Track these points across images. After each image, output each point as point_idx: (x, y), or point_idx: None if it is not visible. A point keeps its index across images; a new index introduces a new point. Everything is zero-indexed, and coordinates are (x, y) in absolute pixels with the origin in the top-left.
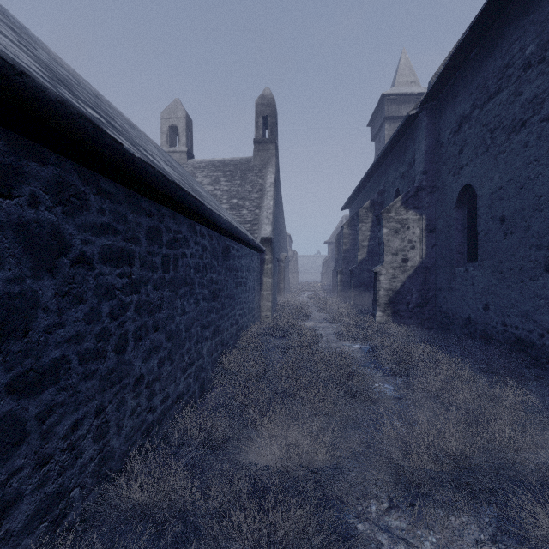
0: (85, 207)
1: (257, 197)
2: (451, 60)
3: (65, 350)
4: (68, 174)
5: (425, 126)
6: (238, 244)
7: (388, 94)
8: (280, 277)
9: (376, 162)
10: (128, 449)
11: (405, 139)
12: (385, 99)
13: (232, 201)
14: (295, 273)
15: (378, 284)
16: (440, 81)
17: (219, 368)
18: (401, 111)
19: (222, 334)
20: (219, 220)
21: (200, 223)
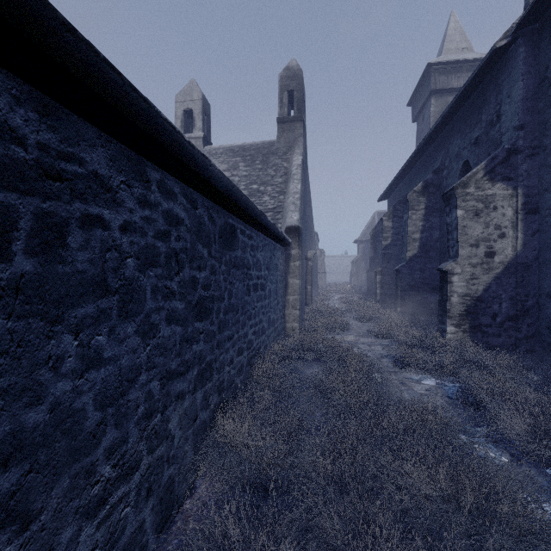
0: None
1: (281, 182)
2: None
3: None
4: None
5: (521, 60)
6: (251, 228)
7: (435, 63)
8: (308, 278)
9: (431, 132)
10: None
11: (480, 91)
12: (431, 70)
13: (251, 187)
14: (322, 273)
15: (450, 287)
16: None
17: (209, 441)
18: (451, 83)
19: (220, 374)
20: (204, 167)
21: (160, 166)
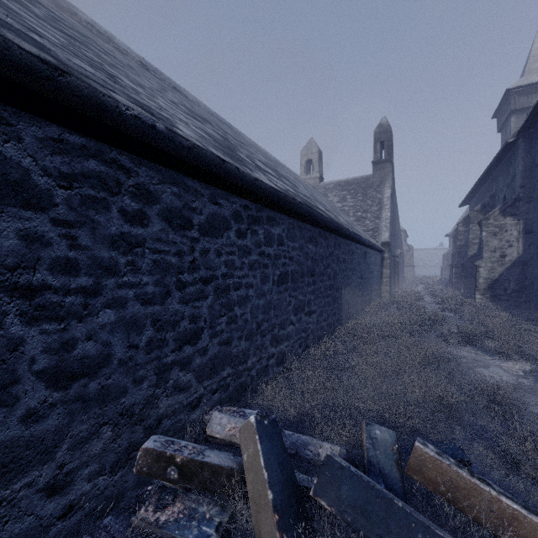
0: (340, 248)
1: (377, 210)
2: (533, 112)
3: (339, 284)
4: (339, 240)
5: (522, 150)
6: (369, 249)
7: (514, 88)
8: (396, 270)
9: (486, 171)
10: (345, 320)
11: (509, 156)
12: (511, 93)
13: (357, 214)
14: (411, 267)
15: (478, 274)
16: (530, 121)
17: (364, 312)
18: (532, 101)
19: (364, 297)
20: (365, 241)
21: (357, 243)
